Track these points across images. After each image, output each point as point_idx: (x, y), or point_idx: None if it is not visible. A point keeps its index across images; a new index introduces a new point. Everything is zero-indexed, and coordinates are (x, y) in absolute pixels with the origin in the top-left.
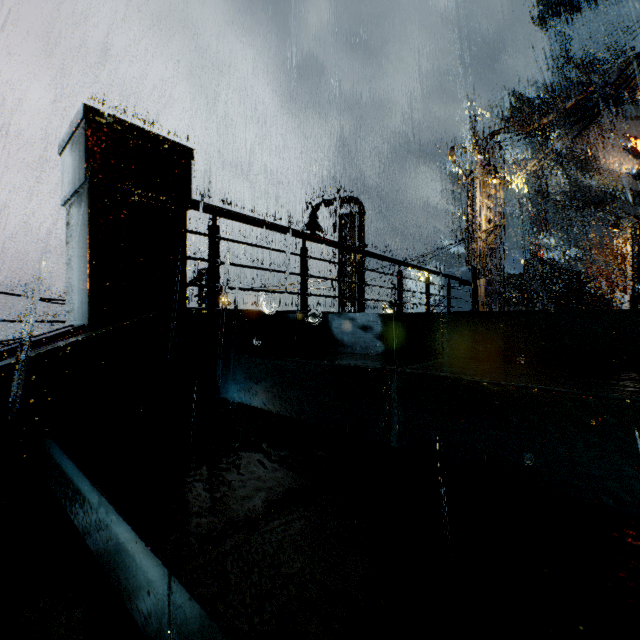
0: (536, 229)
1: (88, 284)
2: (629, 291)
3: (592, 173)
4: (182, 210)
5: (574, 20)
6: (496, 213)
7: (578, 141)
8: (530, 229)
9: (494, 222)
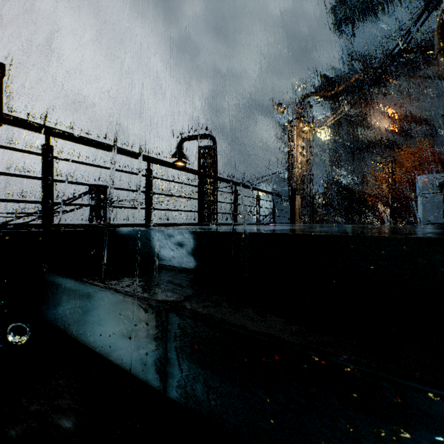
0: (334, 163)
1: None
2: (389, 205)
3: (367, 128)
4: None
5: (356, 29)
6: (307, 150)
7: (359, 107)
8: (330, 163)
9: (306, 157)
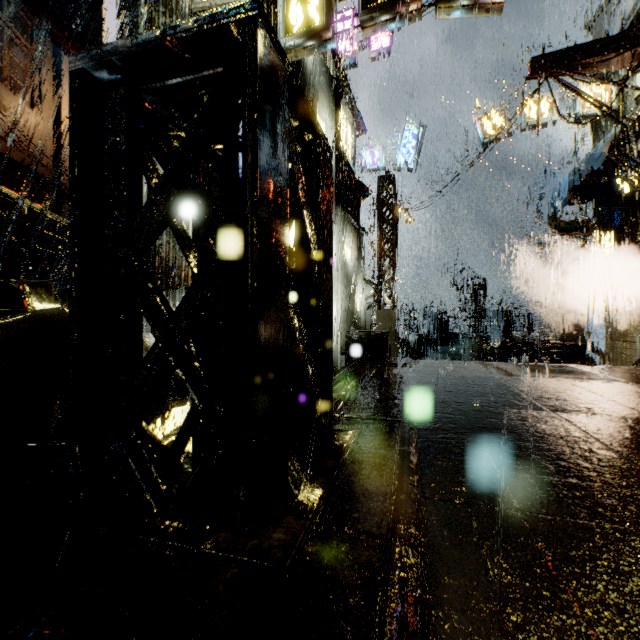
0: None
1: (438, 331)
2: None
3: None
4: (446, 320)
5: None
6: None
7: None
8: None
9: None
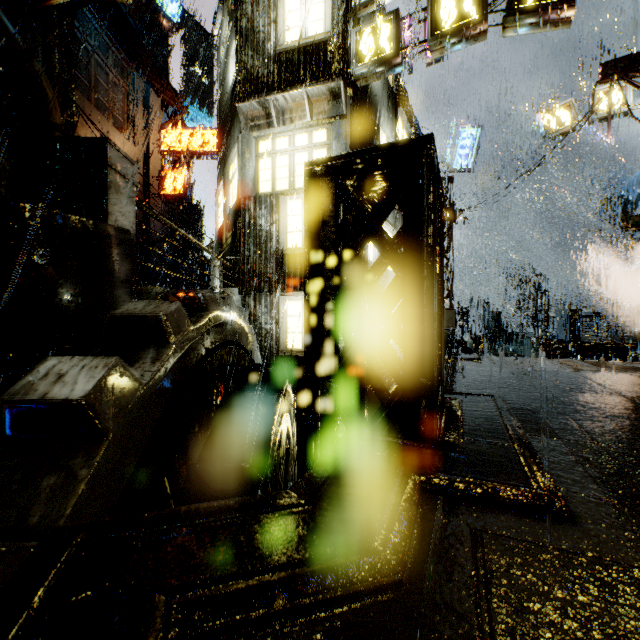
0: None
1: (495, 331)
2: None
3: None
4: (504, 320)
5: None
6: None
7: None
8: None
9: None
